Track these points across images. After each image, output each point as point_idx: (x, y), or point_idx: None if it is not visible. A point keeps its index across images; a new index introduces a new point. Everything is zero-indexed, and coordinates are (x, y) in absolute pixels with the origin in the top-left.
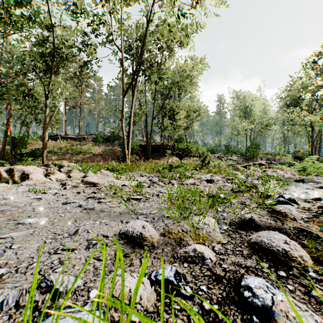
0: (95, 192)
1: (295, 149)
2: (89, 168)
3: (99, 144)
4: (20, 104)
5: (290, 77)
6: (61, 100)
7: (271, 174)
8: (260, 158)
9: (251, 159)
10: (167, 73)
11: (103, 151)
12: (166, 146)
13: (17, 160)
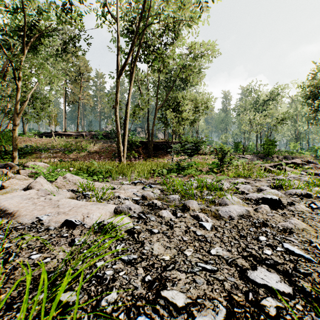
0: None
1: (313, 146)
2: (60, 169)
3: (96, 141)
4: None
5: (314, 63)
6: (59, 95)
7: None
8: (276, 156)
9: (267, 157)
10: (172, 57)
11: (100, 148)
12: (170, 143)
13: (1, 158)
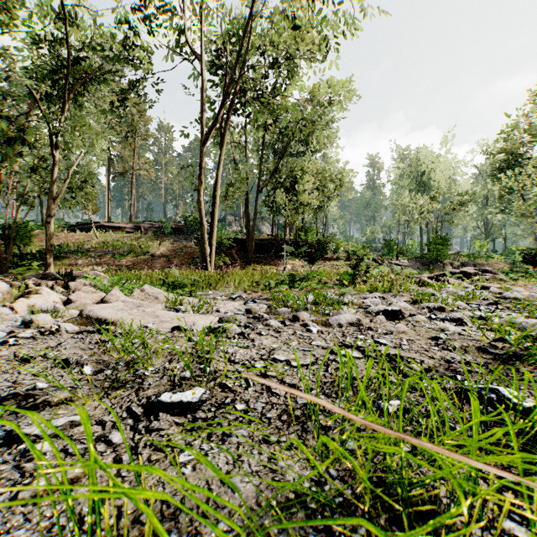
0: (67, 360)
1: (510, 247)
2: (126, 281)
3: (163, 238)
4: (5, 160)
5: (507, 116)
6: (100, 162)
7: (511, 296)
8: (449, 263)
9: (434, 265)
10: (283, 108)
11: (169, 249)
12: (281, 241)
13: (14, 265)
